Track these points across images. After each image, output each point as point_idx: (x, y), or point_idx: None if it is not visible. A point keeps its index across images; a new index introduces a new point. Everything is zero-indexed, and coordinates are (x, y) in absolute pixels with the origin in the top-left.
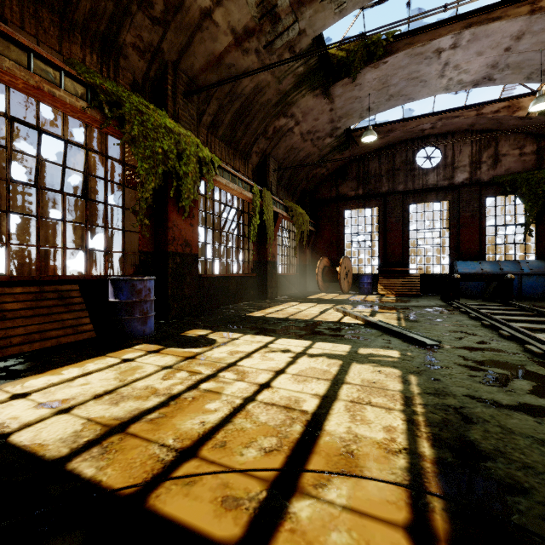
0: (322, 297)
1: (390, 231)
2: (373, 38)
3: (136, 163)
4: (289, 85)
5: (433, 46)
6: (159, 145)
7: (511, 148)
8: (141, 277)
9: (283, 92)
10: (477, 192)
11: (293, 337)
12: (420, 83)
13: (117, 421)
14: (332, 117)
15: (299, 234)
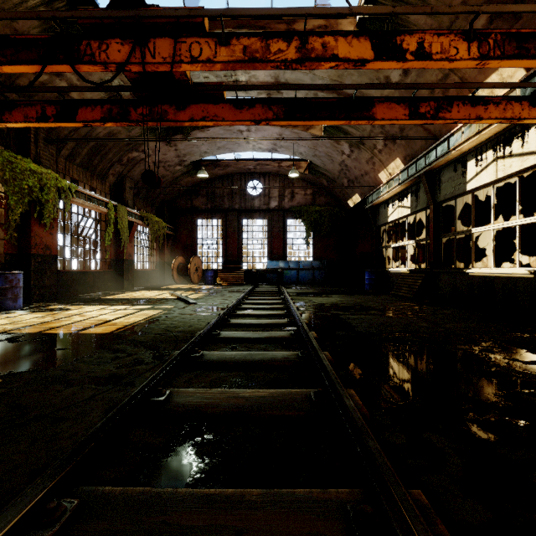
0: (172, 287)
1: (229, 238)
2: None
3: (2, 188)
4: (138, 133)
5: (236, 128)
6: (26, 183)
7: (300, 189)
8: (10, 272)
9: (134, 137)
10: (282, 216)
11: (123, 305)
12: (236, 144)
13: (21, 327)
14: (178, 154)
15: (155, 238)
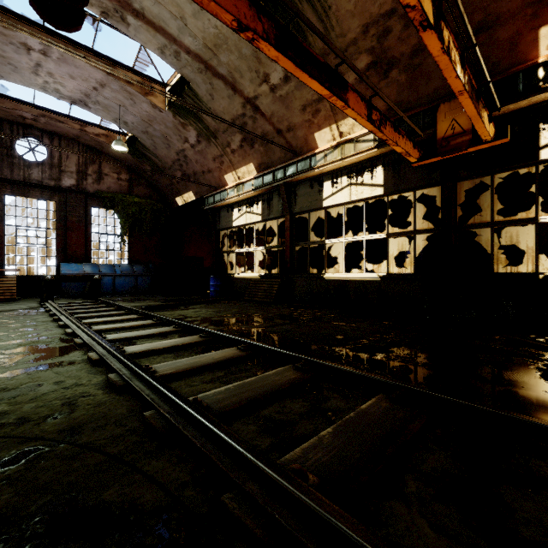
0: None
1: None
2: None
3: None
4: None
5: (20, 37)
6: None
7: (112, 171)
8: None
9: None
10: (83, 201)
11: None
12: (9, 64)
13: None
14: None
15: None
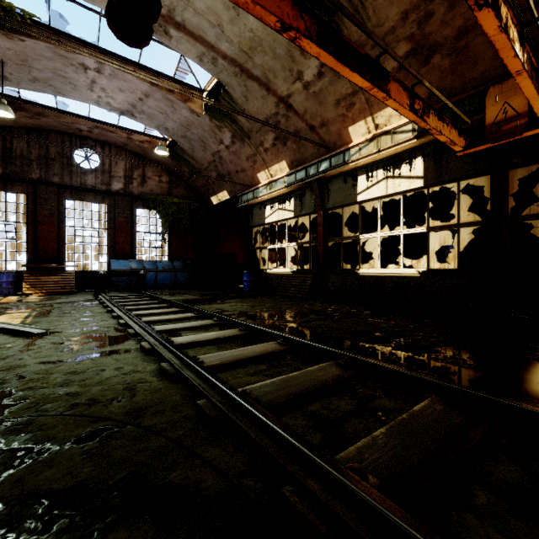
0: None
1: (42, 224)
2: (3, 3)
3: None
4: None
5: (79, 59)
6: None
7: (154, 174)
8: None
9: None
10: (130, 202)
11: None
12: (70, 83)
13: None
14: None
15: None
